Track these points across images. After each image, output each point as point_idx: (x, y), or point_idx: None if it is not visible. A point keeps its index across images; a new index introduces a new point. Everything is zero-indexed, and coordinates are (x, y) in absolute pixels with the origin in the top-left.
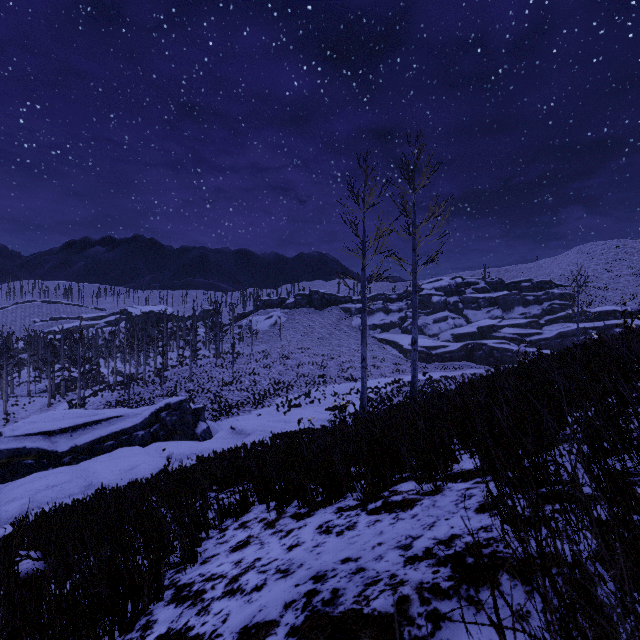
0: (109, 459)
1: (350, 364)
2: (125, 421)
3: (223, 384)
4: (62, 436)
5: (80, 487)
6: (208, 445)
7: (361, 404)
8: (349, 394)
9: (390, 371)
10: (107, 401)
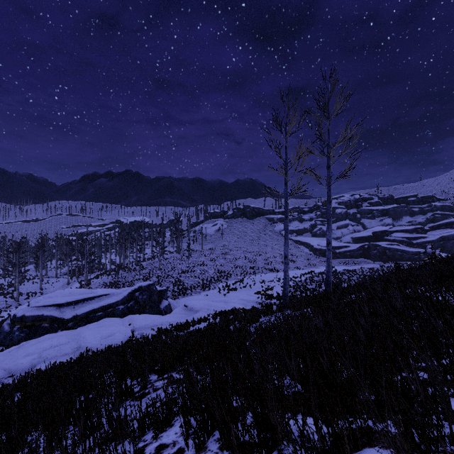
0: (96, 327)
1: (273, 259)
2: (110, 298)
3: (181, 272)
4: (68, 307)
5: (72, 348)
6: (167, 319)
7: (284, 293)
8: (272, 281)
9: (303, 265)
10: (104, 282)
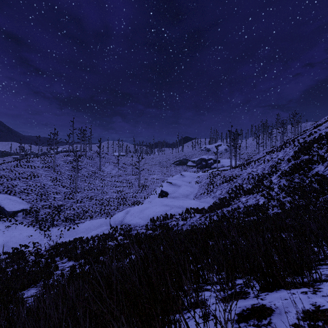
0: None
1: None
2: None
3: None
4: None
5: None
6: None
7: None
8: None
9: None
10: None
